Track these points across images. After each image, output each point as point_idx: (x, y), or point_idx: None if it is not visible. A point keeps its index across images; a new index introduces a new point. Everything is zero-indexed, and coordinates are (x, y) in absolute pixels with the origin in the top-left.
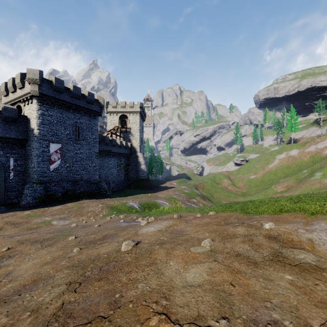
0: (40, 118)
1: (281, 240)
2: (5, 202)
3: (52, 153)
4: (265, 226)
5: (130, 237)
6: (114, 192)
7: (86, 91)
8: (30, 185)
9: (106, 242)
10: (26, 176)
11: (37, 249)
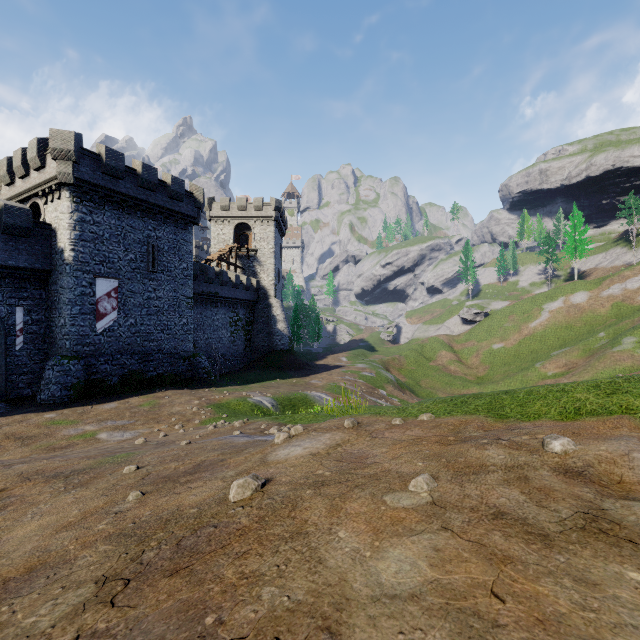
0: (77, 228)
1: (596, 479)
2: (7, 394)
3: (101, 298)
4: (552, 446)
5: (249, 469)
6: (224, 376)
7: (167, 176)
8: (56, 361)
9: (198, 480)
10: (50, 343)
11: (55, 493)
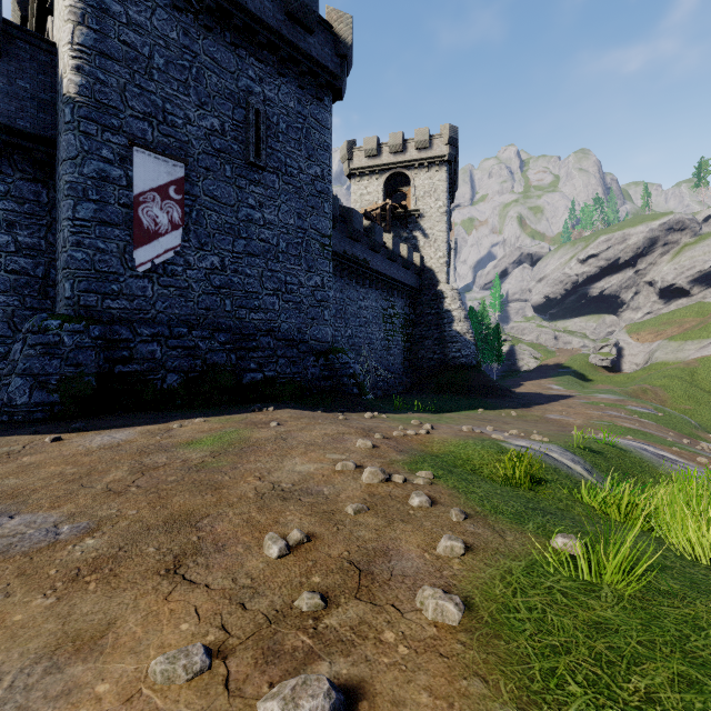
0: (88, 21)
1: None
2: None
3: (146, 195)
4: None
5: None
6: (378, 401)
7: None
8: (34, 321)
9: None
10: (55, 299)
11: None
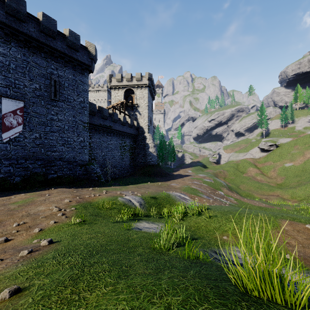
0: None
1: None
2: None
3: (7, 114)
4: None
5: None
6: (114, 180)
7: (66, 30)
8: None
9: None
10: None
11: None
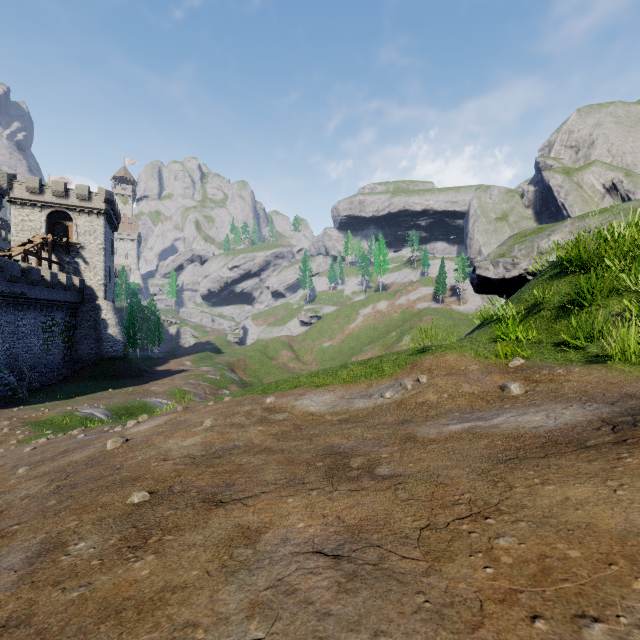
0: None
1: (274, 409)
2: None
3: None
4: (267, 401)
5: None
6: (34, 392)
7: None
8: None
9: (74, 453)
10: None
11: None
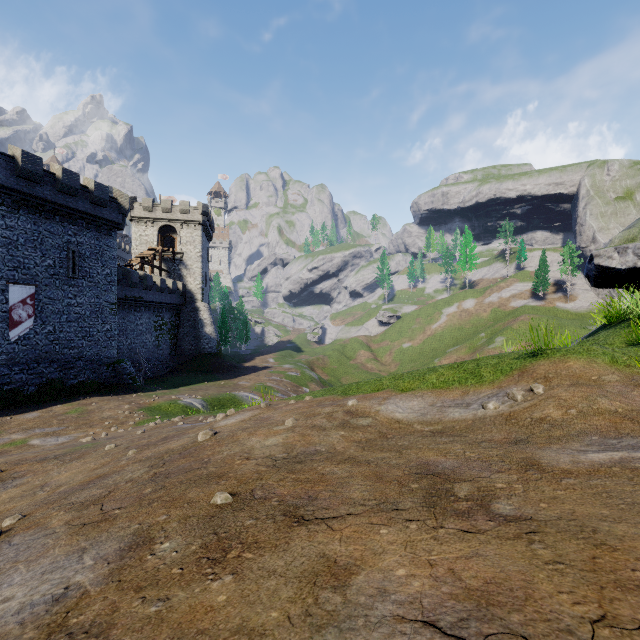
0: None
1: (356, 413)
2: None
3: (15, 305)
4: (349, 403)
5: None
6: (149, 381)
7: (90, 181)
8: None
9: (172, 441)
10: None
11: (59, 465)
